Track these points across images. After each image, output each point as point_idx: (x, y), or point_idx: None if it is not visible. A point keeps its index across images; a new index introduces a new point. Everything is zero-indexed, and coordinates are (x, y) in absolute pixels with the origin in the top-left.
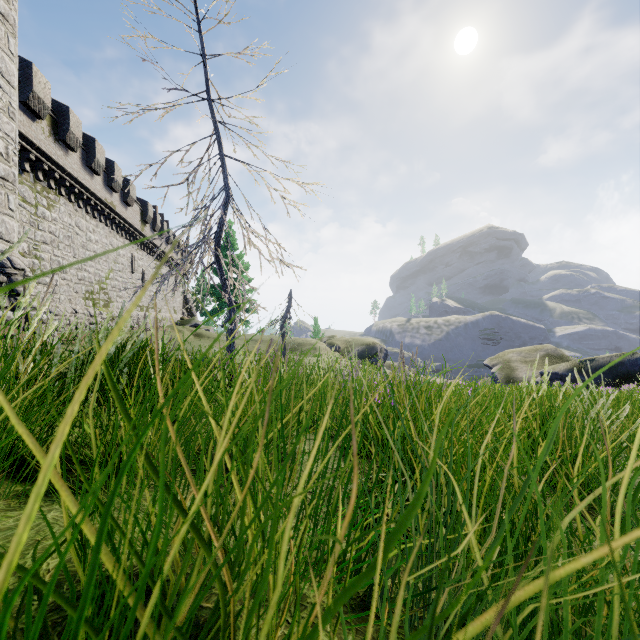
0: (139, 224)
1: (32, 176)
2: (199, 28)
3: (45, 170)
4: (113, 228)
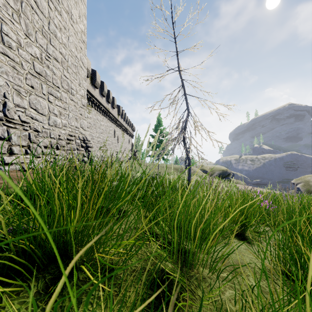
0: (117, 116)
1: None
2: (175, 41)
3: (88, 98)
4: (108, 119)
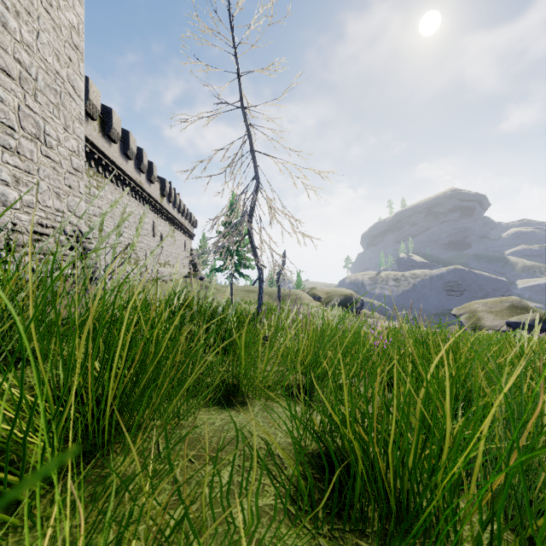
0: (159, 197)
1: (87, 164)
2: (235, 53)
3: (96, 159)
4: (141, 201)
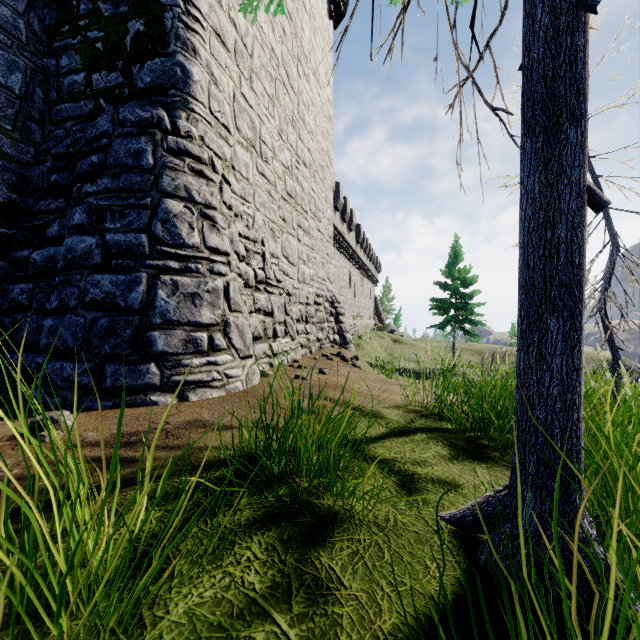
0: (354, 245)
1: None
2: None
3: None
4: (342, 252)
